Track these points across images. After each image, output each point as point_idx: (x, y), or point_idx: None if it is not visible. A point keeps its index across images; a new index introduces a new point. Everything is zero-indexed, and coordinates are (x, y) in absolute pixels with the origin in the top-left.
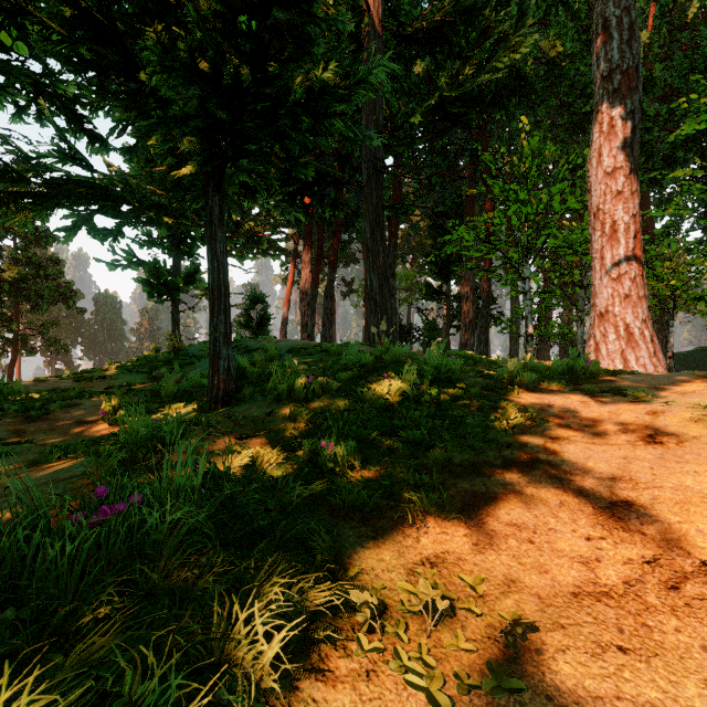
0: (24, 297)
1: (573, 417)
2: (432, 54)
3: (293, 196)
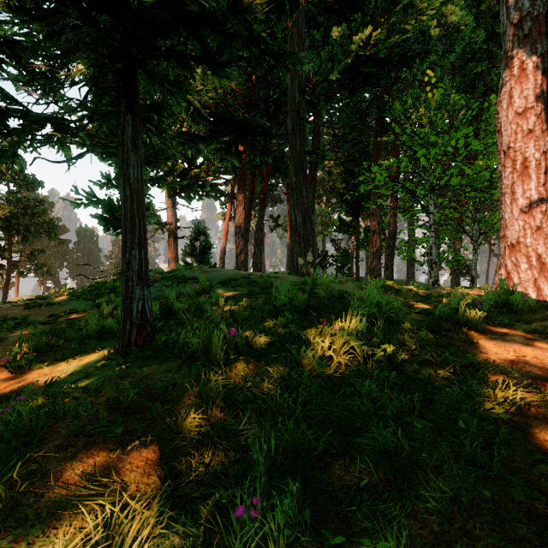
0: (15, 231)
1: None
2: (347, 23)
3: (229, 145)
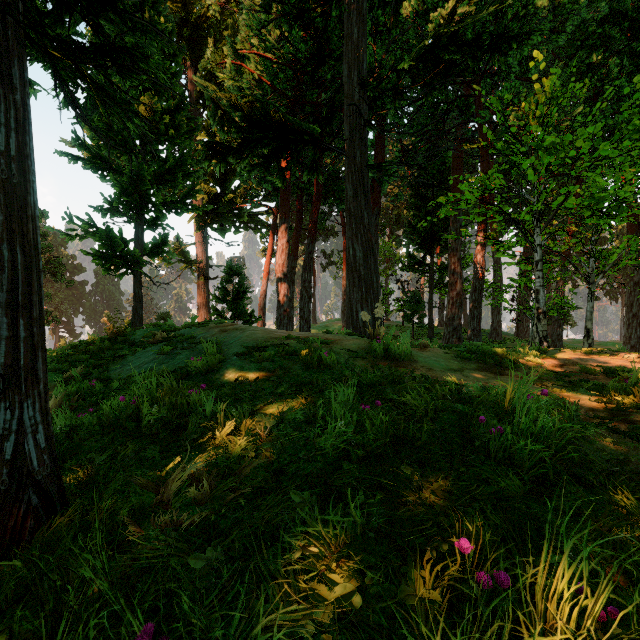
0: None
1: None
2: None
3: (268, 159)
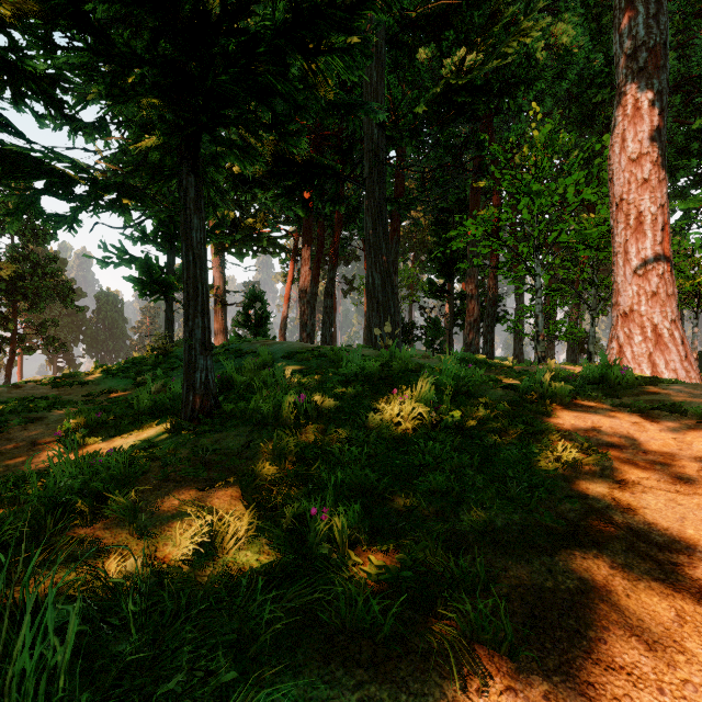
0: (21, 296)
1: (632, 446)
2: (436, 42)
3: (292, 190)
